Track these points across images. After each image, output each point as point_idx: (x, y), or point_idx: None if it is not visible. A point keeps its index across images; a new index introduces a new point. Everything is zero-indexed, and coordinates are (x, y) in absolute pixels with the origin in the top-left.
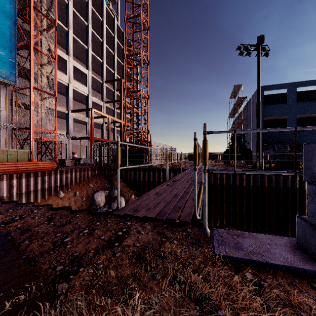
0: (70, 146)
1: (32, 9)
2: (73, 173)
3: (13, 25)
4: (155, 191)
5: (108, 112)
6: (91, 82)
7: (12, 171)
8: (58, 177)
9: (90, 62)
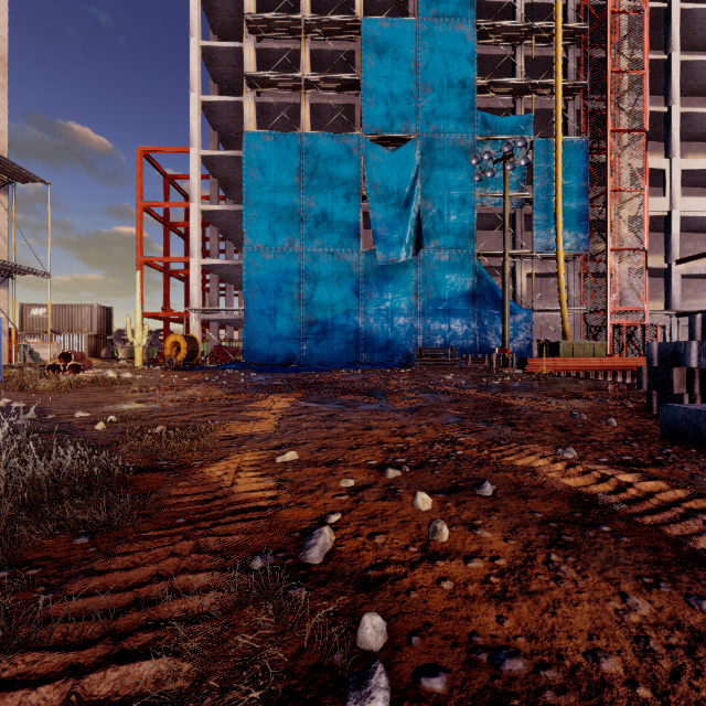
0: (674, 331)
1: (609, 136)
2: None
3: (584, 176)
4: None
5: None
6: None
7: (596, 367)
8: None
9: None
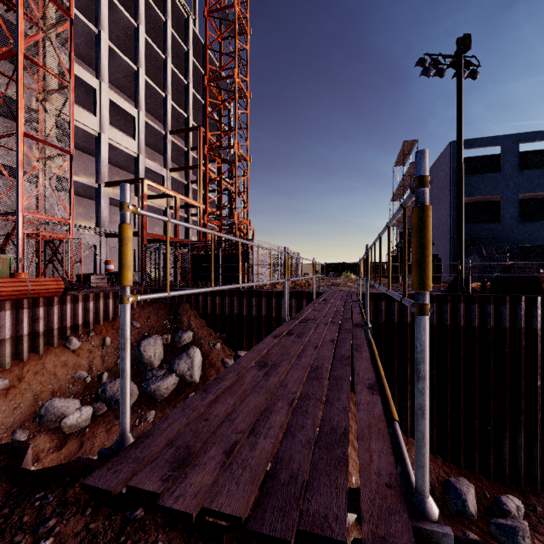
0: (103, 250)
1: None
2: (101, 301)
3: None
4: (260, 356)
5: (177, 188)
6: (143, 131)
7: None
8: (68, 309)
9: (141, 96)
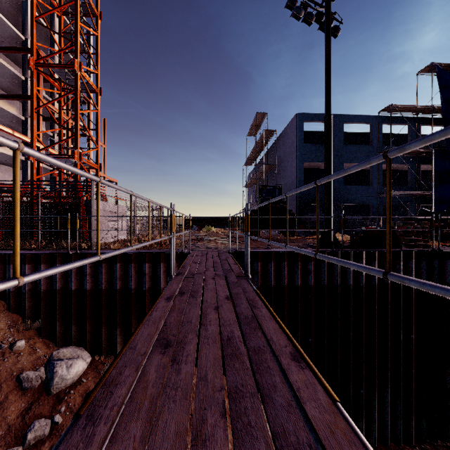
0: None
1: None
2: None
3: None
4: None
5: (12, 125)
6: None
7: None
8: None
9: None
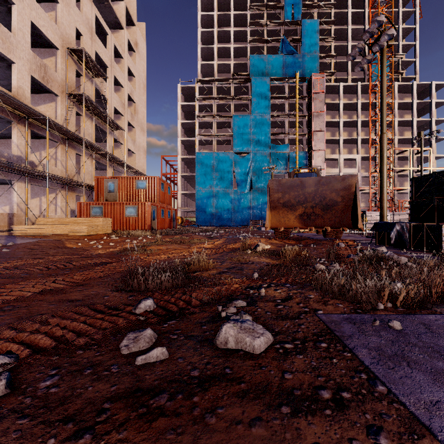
0: None
1: (312, 152)
2: None
3: (306, 164)
4: None
5: None
6: (360, 162)
7: None
8: None
9: (359, 148)
